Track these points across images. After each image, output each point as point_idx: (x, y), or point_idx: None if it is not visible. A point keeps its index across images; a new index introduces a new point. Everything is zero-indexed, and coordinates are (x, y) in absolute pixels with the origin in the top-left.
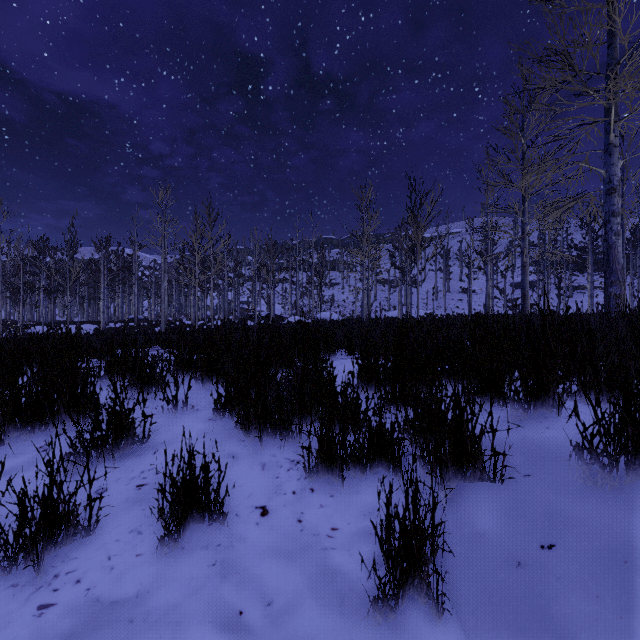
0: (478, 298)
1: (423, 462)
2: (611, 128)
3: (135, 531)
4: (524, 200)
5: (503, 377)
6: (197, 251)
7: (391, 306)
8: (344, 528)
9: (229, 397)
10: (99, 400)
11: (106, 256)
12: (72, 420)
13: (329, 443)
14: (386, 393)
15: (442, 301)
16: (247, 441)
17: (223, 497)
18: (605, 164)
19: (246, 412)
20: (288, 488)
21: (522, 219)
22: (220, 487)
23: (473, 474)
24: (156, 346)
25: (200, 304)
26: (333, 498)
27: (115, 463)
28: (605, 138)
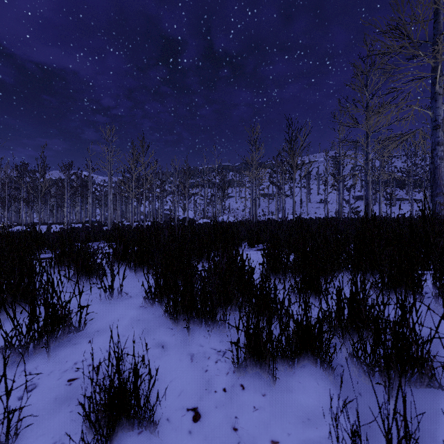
0: (330, 206)
1: (356, 361)
2: (437, 81)
3: (58, 443)
4: (367, 136)
5: (413, 271)
6: (133, 172)
7: (270, 212)
8: (285, 441)
9: (158, 288)
10: (35, 294)
11: (69, 176)
12: (7, 314)
13: (257, 338)
14: (296, 283)
15: (305, 209)
16: (175, 329)
17: (153, 404)
18: (432, 107)
19: (174, 302)
20: (218, 384)
21: (366, 149)
22: (150, 393)
23: (419, 379)
24: (103, 240)
25: (136, 210)
26: (265, 398)
27: (50, 354)
28: (432, 88)
